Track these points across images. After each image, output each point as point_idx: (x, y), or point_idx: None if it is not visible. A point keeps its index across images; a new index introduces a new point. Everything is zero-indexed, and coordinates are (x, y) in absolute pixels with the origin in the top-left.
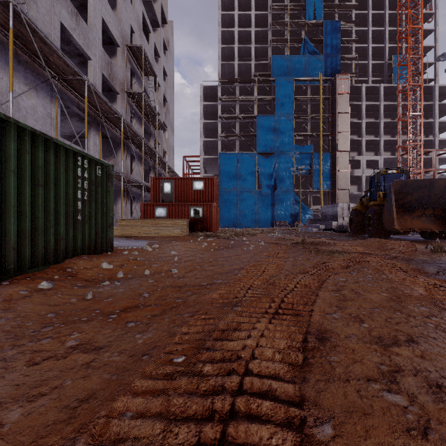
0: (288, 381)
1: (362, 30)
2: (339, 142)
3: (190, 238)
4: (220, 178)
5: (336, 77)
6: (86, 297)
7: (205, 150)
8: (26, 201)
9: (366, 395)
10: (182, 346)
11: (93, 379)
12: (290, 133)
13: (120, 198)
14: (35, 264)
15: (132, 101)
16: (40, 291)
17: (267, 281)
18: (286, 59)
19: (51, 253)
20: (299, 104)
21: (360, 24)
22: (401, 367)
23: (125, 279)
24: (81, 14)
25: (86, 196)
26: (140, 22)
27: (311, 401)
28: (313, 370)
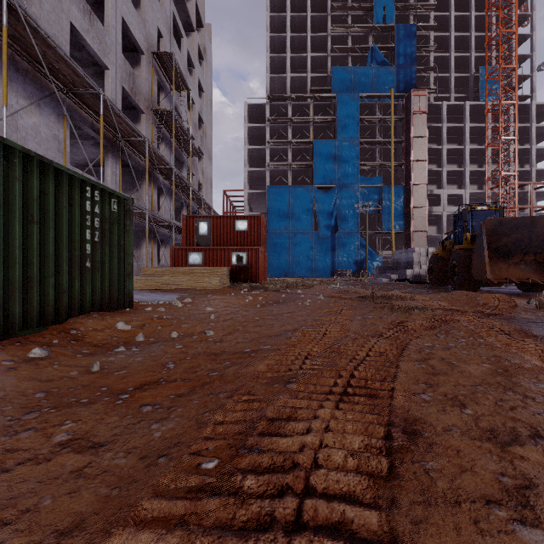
0: (369, 505)
1: (443, 35)
2: (415, 173)
3: (231, 291)
4: (269, 217)
5: (410, 92)
6: (91, 369)
7: (251, 183)
8: (15, 242)
9: (488, 529)
10: (215, 443)
11: (83, 496)
12: (354, 162)
13: (145, 242)
14: (29, 324)
15: (160, 121)
16: (31, 361)
17: (330, 347)
18: (350, 71)
19: (49, 310)
20: (365, 127)
21: (440, 28)
22: (531, 480)
23: (145, 344)
24: (96, 14)
25: (97, 237)
26: (170, 24)
27: (406, 541)
28: (405, 484)
